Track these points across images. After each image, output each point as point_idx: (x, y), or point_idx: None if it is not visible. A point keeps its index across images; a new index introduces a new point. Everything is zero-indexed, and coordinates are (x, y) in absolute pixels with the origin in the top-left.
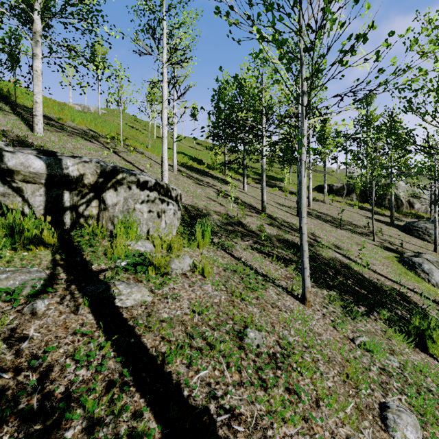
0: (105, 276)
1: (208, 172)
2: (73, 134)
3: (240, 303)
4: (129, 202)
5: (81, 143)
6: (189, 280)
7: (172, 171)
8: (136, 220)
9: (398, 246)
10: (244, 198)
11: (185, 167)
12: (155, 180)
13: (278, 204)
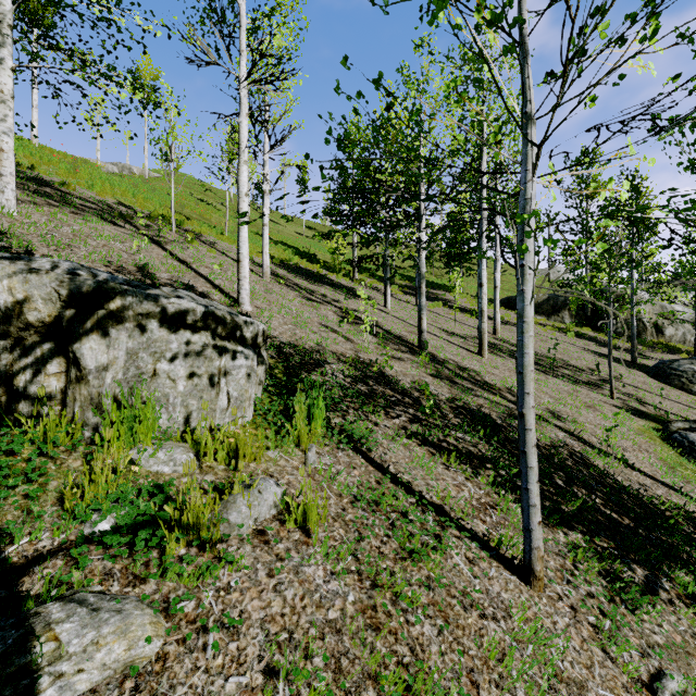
0: (25, 595)
1: (325, 276)
2: (82, 210)
3: (391, 611)
4: (141, 360)
5: (95, 227)
6: (271, 553)
7: (261, 277)
8: (158, 398)
9: (652, 407)
10: (387, 323)
11: (286, 267)
12: (204, 306)
13: (445, 333)
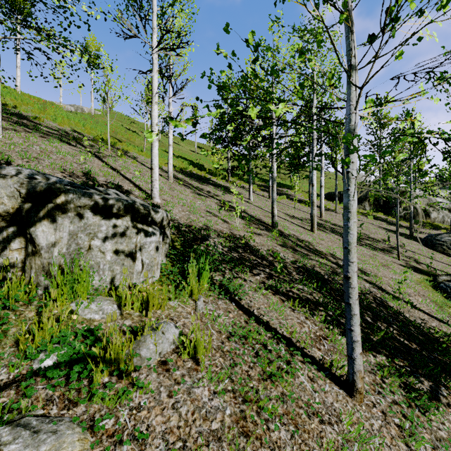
0: None
1: (209, 179)
2: (48, 135)
3: (257, 421)
4: (79, 238)
5: (56, 146)
6: (170, 378)
7: (167, 179)
8: (92, 265)
9: (425, 265)
10: (250, 210)
11: (184, 173)
12: (125, 200)
13: (288, 216)
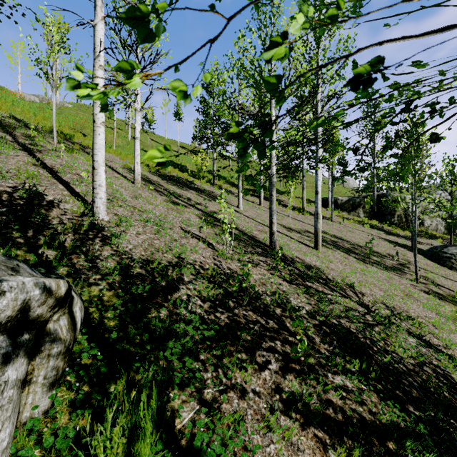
0: None
1: (191, 182)
2: None
3: None
4: None
5: None
6: None
7: (133, 183)
8: None
9: (444, 288)
10: (241, 223)
11: (161, 175)
12: None
13: (285, 228)
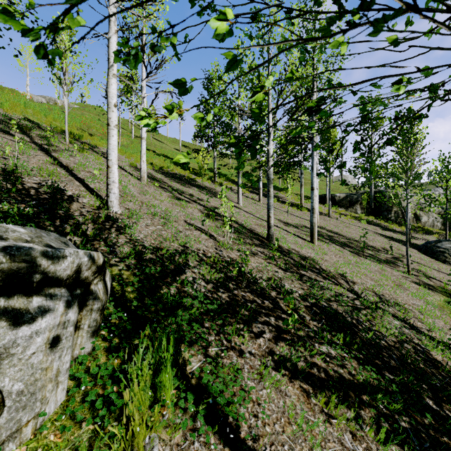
0: None
1: (193, 179)
2: None
3: None
4: None
5: None
6: None
7: (140, 180)
8: None
9: (435, 280)
10: (241, 218)
11: (164, 172)
12: None
13: (283, 223)
